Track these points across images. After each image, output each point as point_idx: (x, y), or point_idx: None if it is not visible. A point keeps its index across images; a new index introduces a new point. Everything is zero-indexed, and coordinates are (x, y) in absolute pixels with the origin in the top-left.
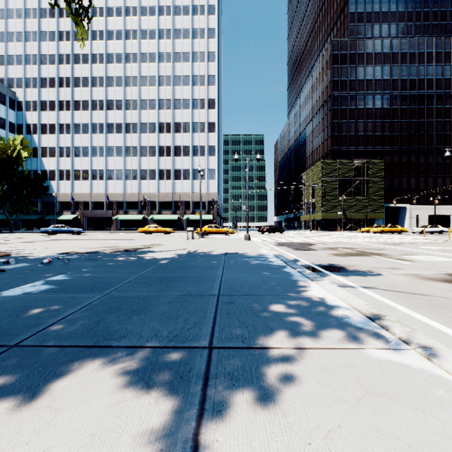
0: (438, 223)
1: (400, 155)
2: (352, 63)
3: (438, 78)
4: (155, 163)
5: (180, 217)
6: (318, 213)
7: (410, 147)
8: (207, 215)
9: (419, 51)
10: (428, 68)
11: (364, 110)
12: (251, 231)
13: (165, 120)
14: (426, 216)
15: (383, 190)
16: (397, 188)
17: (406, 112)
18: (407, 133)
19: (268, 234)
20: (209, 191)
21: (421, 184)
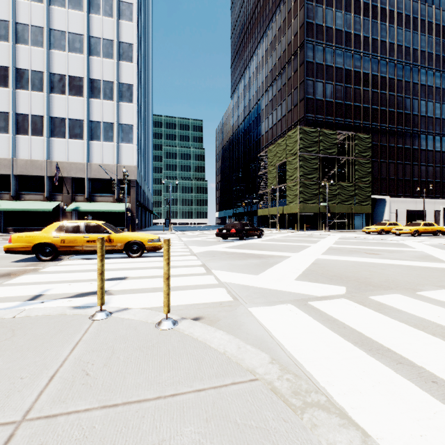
0: (415, 219)
1: (380, 135)
2: (330, 5)
3: (415, 48)
4: (6, 100)
5: (63, 206)
6: (291, 205)
7: (389, 126)
8: (118, 204)
9: (397, 11)
10: (406, 34)
11: (342, 70)
12: (193, 231)
13: (30, 20)
14: (405, 211)
15: (370, 175)
16: (377, 176)
17: (385, 82)
18: (387, 108)
19: (243, 244)
20: (121, 161)
21: (400, 172)
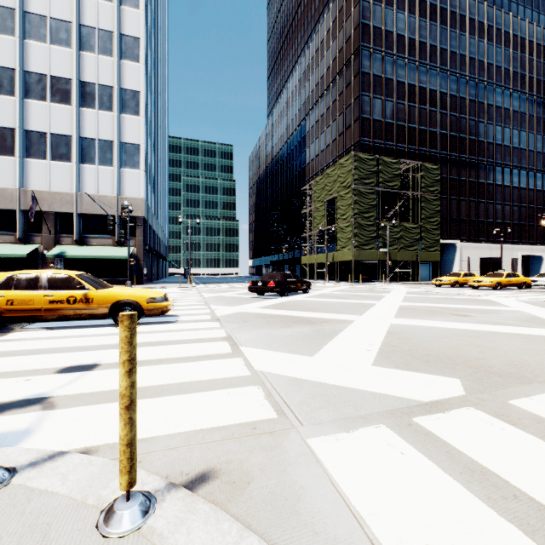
0: (489, 269)
1: (449, 166)
2: (390, 4)
3: (490, 62)
4: None
5: (43, 251)
6: (343, 250)
7: (460, 155)
8: (119, 249)
9: (470, 17)
10: (479, 45)
11: (405, 85)
12: (220, 283)
13: None
14: (478, 259)
15: (438, 214)
16: (446, 216)
17: (456, 102)
18: (457, 133)
19: (286, 301)
20: (124, 192)
21: (473, 212)
